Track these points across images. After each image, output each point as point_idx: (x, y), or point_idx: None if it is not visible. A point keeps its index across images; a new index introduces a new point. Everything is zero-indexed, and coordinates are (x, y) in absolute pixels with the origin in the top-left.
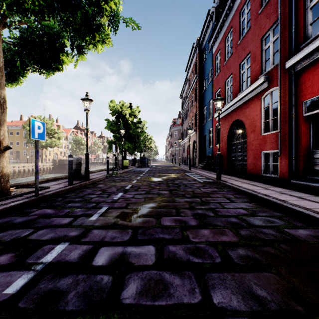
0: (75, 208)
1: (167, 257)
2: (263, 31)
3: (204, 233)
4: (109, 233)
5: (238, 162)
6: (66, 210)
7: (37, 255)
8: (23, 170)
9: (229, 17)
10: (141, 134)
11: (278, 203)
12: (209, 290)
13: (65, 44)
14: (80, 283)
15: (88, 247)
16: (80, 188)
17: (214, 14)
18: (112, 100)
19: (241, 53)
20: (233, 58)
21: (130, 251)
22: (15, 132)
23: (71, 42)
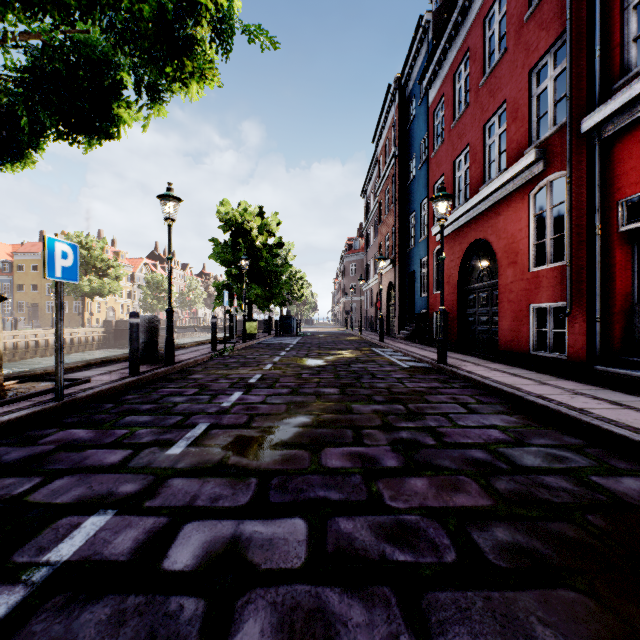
0: (138, 426)
1: (333, 548)
2: (533, 57)
3: (415, 486)
4: (208, 486)
5: (481, 327)
6: (118, 430)
7: (40, 544)
8: (45, 341)
9: (461, 29)
10: (283, 269)
11: (572, 416)
12: (432, 639)
13: (124, 82)
14: (130, 619)
15: (157, 522)
16: (155, 382)
17: (431, 24)
18: (225, 201)
19: (487, 103)
20: (470, 114)
21: (252, 534)
22: (30, 266)
23: (136, 77)
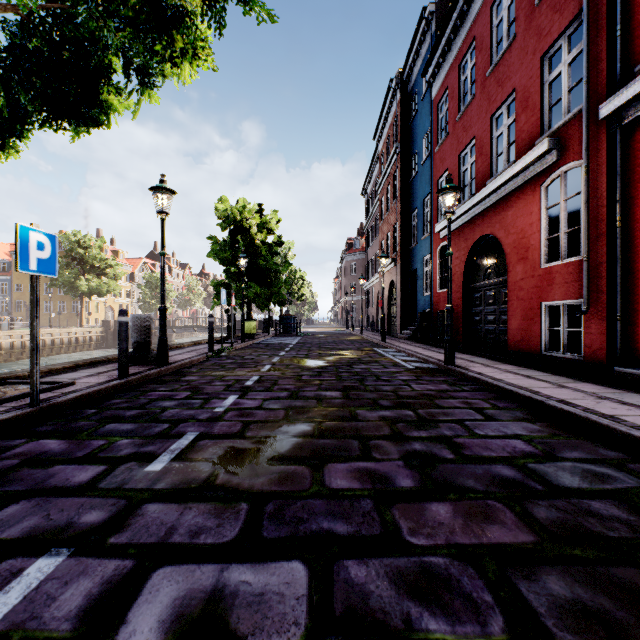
0: (118, 435)
1: (343, 609)
2: (546, 42)
3: (438, 514)
4: (189, 514)
5: (487, 326)
6: (95, 441)
7: None
8: (42, 341)
9: (467, 18)
10: (283, 267)
11: (604, 425)
12: None
13: (114, 67)
14: None
15: (120, 567)
16: (146, 384)
17: (435, 16)
18: (223, 198)
19: (495, 93)
20: (477, 105)
21: (237, 585)
22: None
23: (124, 59)
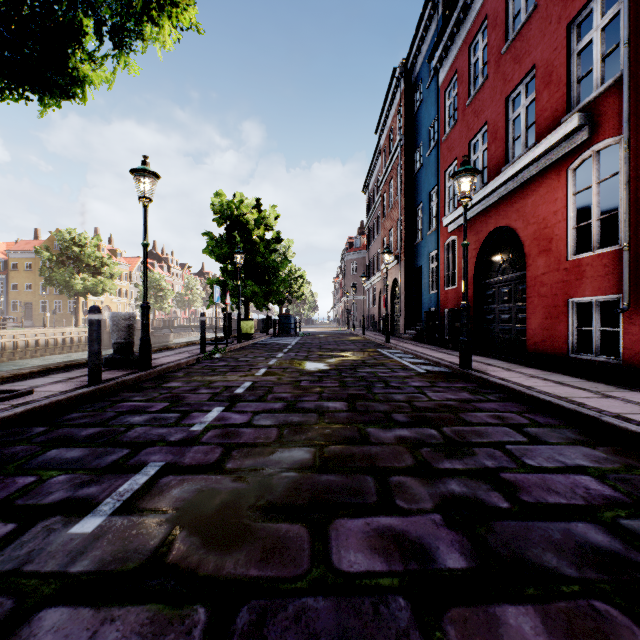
0: (57, 468)
1: None
2: (573, 7)
3: (522, 636)
4: (105, 636)
5: (502, 326)
6: (22, 478)
7: None
8: (35, 342)
9: None
10: (282, 265)
11: None
12: None
13: (87, 31)
14: None
15: None
16: (120, 392)
17: None
18: (219, 192)
19: (511, 72)
20: (490, 87)
21: None
22: (23, 264)
23: (95, 16)
